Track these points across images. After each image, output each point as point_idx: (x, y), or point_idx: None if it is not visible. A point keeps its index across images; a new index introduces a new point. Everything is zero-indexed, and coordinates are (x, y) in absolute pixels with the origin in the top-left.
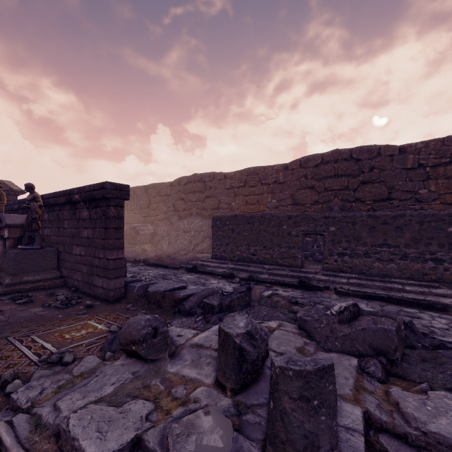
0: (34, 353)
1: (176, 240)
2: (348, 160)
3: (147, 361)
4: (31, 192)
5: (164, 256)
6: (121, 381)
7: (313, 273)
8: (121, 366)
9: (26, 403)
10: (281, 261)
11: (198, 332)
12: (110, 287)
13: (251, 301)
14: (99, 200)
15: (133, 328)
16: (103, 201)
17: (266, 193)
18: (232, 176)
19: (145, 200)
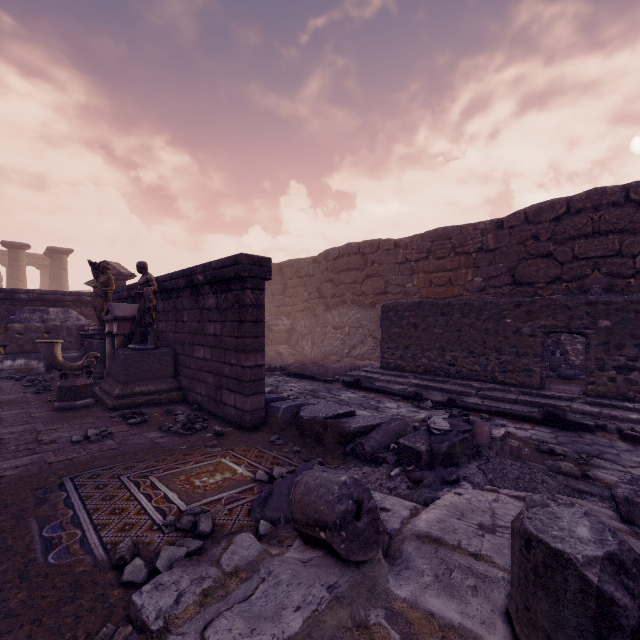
0: (156, 508)
1: (322, 340)
2: (621, 205)
3: (349, 563)
4: (144, 273)
5: (309, 362)
6: (310, 603)
7: (565, 400)
8: (302, 565)
9: (156, 620)
10: (502, 377)
11: (417, 506)
12: (246, 408)
13: (482, 448)
14: (230, 282)
15: (319, 496)
16: (236, 282)
17: (464, 267)
18: (406, 244)
19: (278, 284)
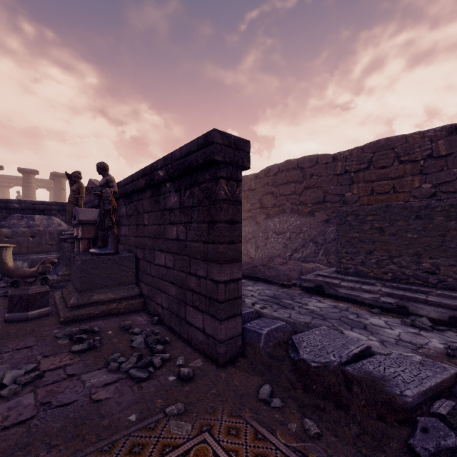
0: None
1: (265, 243)
2: None
3: None
4: (104, 175)
5: (259, 264)
6: None
7: None
8: None
9: None
10: None
11: None
12: (219, 337)
13: None
14: (196, 173)
15: None
16: (205, 172)
17: (410, 174)
18: (345, 157)
19: None
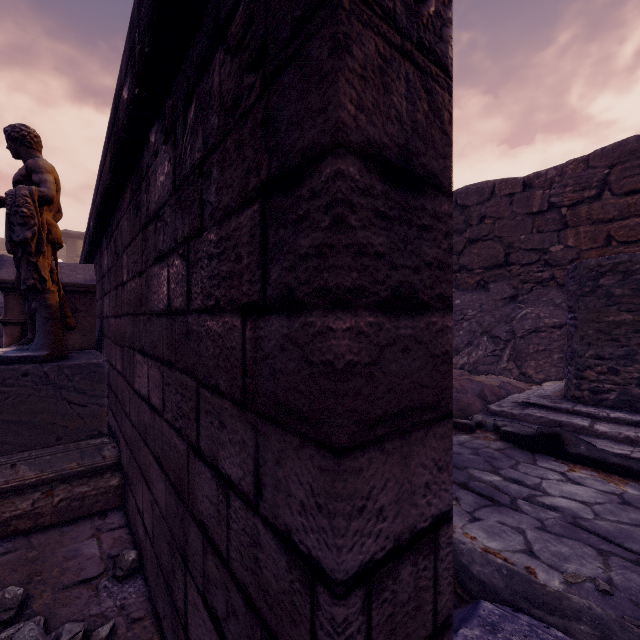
0: None
1: None
2: None
3: None
4: (25, 157)
5: None
6: None
7: None
8: None
9: None
10: None
11: None
12: None
13: None
14: None
15: None
16: None
17: None
18: (550, 180)
19: None
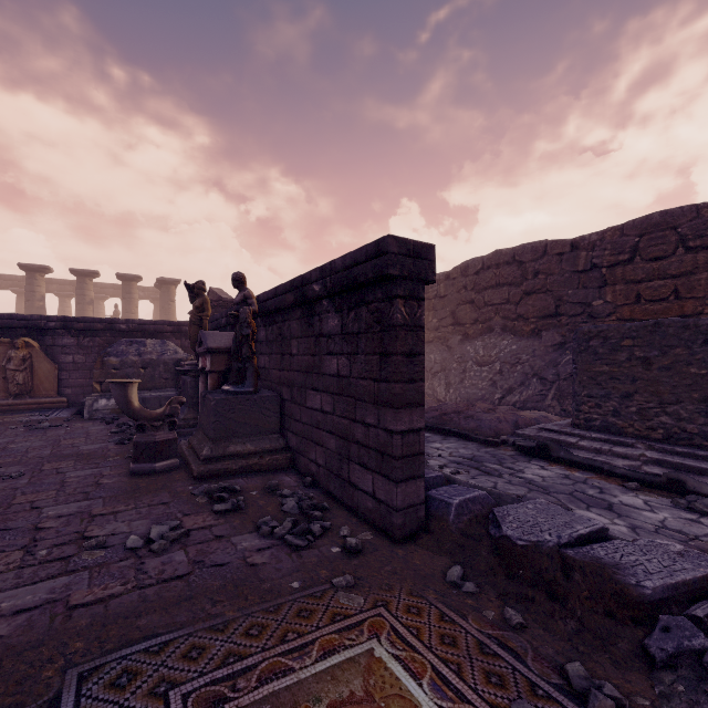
0: None
1: (461, 379)
2: None
3: None
4: (240, 289)
5: (450, 410)
6: None
7: None
8: None
9: None
10: None
11: None
12: (395, 503)
13: None
14: (364, 289)
15: None
16: (375, 289)
17: (705, 269)
18: (592, 243)
19: None
